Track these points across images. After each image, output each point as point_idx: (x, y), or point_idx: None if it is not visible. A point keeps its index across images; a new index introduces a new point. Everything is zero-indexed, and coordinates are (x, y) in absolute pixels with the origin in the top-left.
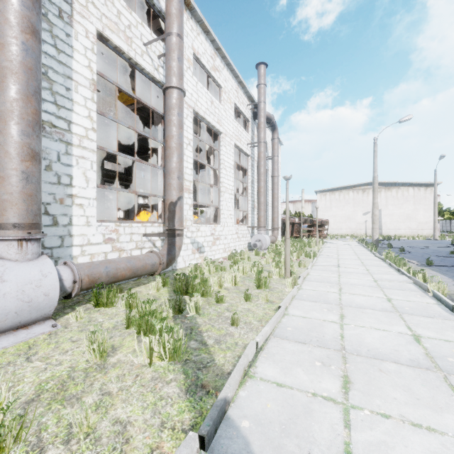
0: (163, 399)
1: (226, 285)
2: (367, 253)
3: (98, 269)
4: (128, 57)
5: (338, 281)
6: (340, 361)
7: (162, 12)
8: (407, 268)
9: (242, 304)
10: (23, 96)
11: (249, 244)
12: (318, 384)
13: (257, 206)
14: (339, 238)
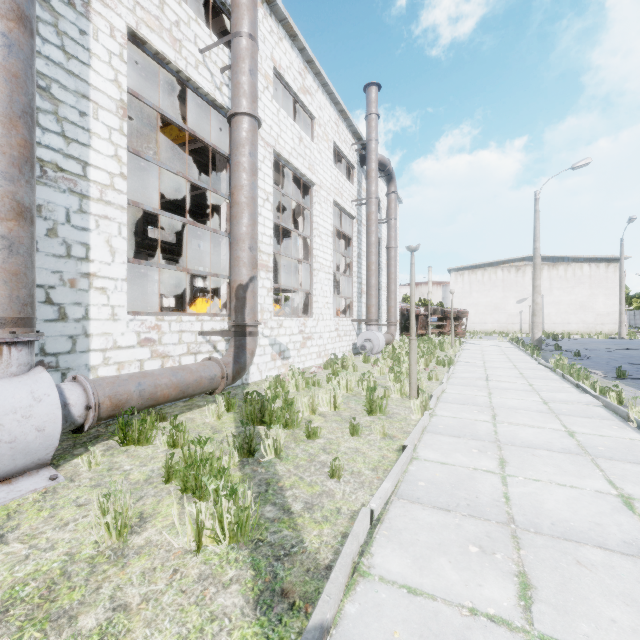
0: (216, 618)
1: (322, 409)
2: (527, 359)
3: (127, 386)
4: (175, 68)
5: (488, 402)
6: (510, 544)
7: (227, 4)
8: (591, 383)
9: (346, 441)
10: (4, 118)
11: (354, 345)
12: (477, 591)
13: (366, 290)
14: (483, 337)
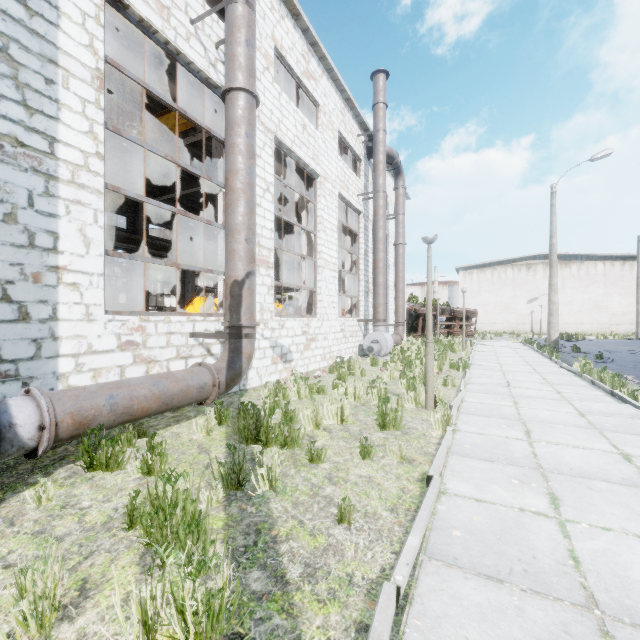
0: None
1: (327, 422)
2: (546, 362)
3: (94, 400)
4: (163, 39)
5: (516, 414)
6: None
7: None
8: (631, 391)
9: (356, 466)
10: None
11: (361, 347)
12: None
13: (374, 288)
14: (493, 337)
